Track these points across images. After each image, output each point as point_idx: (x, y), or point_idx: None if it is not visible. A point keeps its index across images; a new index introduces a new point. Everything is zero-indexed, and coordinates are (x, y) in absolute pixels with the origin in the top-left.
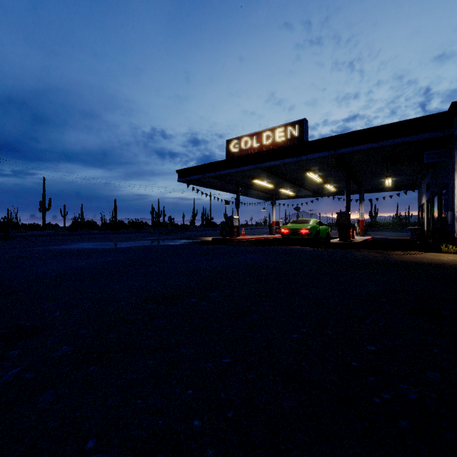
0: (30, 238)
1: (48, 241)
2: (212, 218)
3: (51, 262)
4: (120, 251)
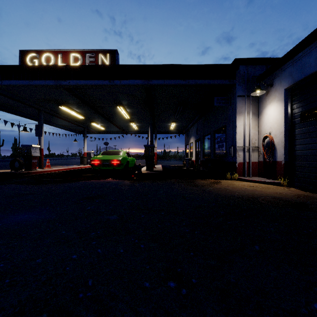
0: None
1: None
2: (20, 148)
3: None
4: None
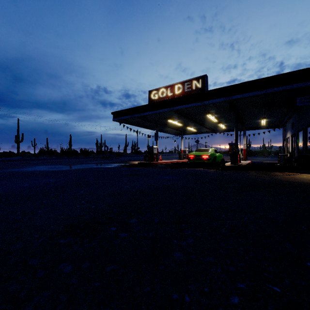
0: (0, 162)
1: (13, 165)
2: (138, 147)
3: (0, 183)
4: (64, 173)
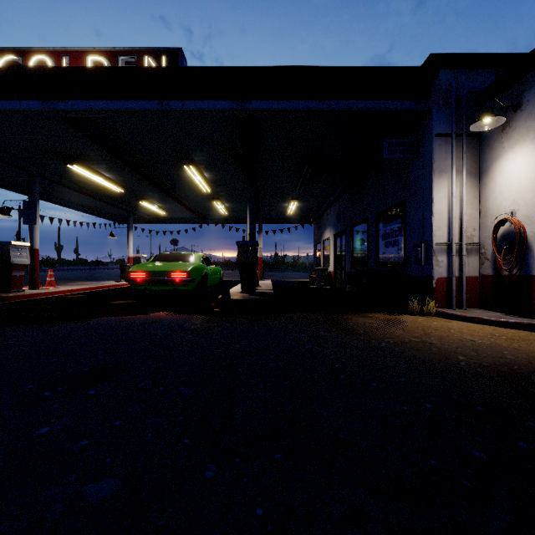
0: None
1: None
2: None
3: None
4: None
